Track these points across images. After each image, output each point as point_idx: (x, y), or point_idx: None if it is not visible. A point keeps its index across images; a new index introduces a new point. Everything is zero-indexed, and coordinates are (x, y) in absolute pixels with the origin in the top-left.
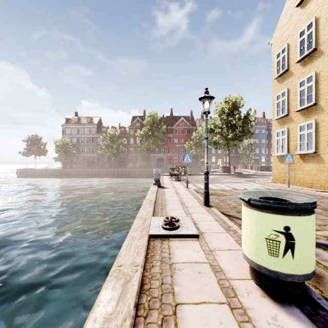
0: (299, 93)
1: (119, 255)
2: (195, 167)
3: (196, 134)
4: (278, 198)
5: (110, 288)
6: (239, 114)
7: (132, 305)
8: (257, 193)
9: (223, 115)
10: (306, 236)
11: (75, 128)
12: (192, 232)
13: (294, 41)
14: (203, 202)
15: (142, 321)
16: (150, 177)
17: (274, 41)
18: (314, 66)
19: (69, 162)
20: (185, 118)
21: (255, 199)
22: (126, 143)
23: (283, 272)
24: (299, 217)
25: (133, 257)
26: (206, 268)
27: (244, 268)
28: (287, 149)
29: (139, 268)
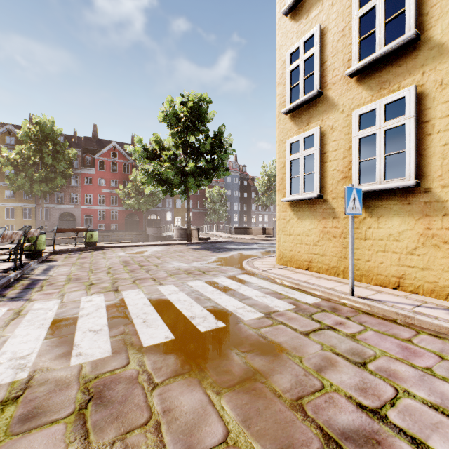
0: (358, 22)
1: None
2: (139, 229)
3: (138, 172)
4: None
5: None
6: (205, 132)
7: None
8: None
9: (177, 127)
10: None
11: None
12: None
13: None
14: None
15: None
16: None
17: None
18: None
19: None
20: (122, 145)
21: None
22: None
23: None
24: None
25: None
26: None
27: None
28: (320, 182)
29: None
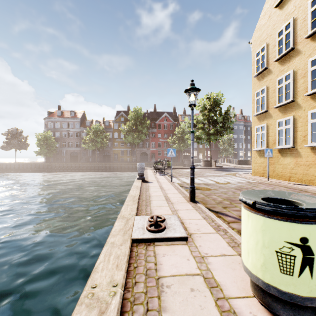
0: (278, 90)
1: (94, 271)
2: (178, 161)
3: (179, 129)
4: (283, 199)
5: None
6: (219, 110)
7: None
8: (257, 193)
9: (205, 111)
10: None
11: (57, 122)
12: (181, 235)
13: (273, 41)
14: (188, 198)
15: None
16: (134, 171)
17: (254, 40)
18: (292, 65)
19: (51, 156)
20: (168, 113)
21: (263, 203)
22: (111, 138)
23: (299, 294)
24: None
25: (112, 272)
26: (200, 283)
27: (243, 281)
28: (266, 144)
29: (118, 289)
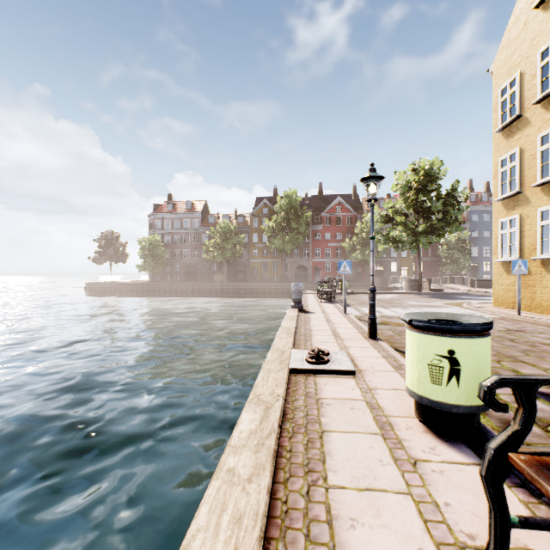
0: (540, 155)
1: (255, 386)
2: (361, 280)
3: (363, 225)
4: (452, 321)
5: (251, 412)
6: (437, 190)
7: (277, 425)
8: (427, 315)
9: (408, 193)
10: (475, 361)
11: (167, 219)
12: (347, 368)
13: (532, 67)
14: (367, 334)
15: (286, 440)
16: (285, 297)
17: (497, 67)
18: None
19: (160, 272)
20: (344, 197)
21: (417, 319)
22: (247, 242)
23: (447, 402)
24: (465, 339)
25: (272, 388)
26: (361, 405)
27: (410, 408)
28: (519, 250)
29: (280, 398)
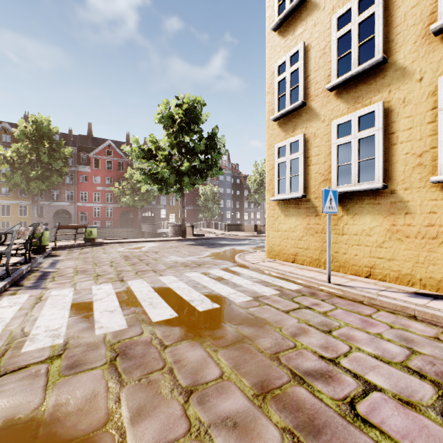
0: (336, 43)
1: None
2: (134, 226)
3: (133, 170)
4: None
5: None
6: (199, 133)
7: None
8: None
9: (172, 128)
10: None
11: None
12: None
13: None
14: None
15: None
16: None
17: None
18: None
19: None
20: (117, 143)
21: None
22: None
23: None
24: None
25: None
26: None
27: None
28: (304, 183)
29: None
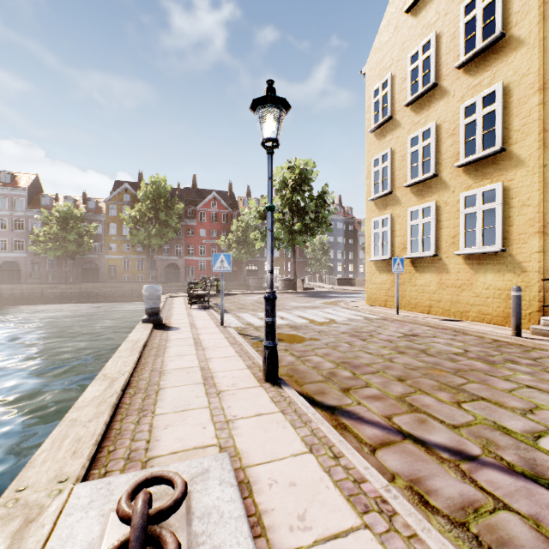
0: (410, 156)
1: None
2: (237, 280)
3: (239, 223)
4: None
5: None
6: (310, 191)
7: None
8: None
9: (285, 190)
10: None
11: None
12: None
13: (402, 71)
14: (260, 369)
15: None
16: None
17: (370, 68)
18: (434, 114)
19: None
20: (220, 194)
21: None
22: (101, 233)
23: None
24: None
25: None
26: None
27: None
28: (391, 249)
29: None
